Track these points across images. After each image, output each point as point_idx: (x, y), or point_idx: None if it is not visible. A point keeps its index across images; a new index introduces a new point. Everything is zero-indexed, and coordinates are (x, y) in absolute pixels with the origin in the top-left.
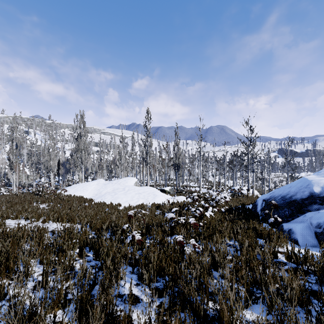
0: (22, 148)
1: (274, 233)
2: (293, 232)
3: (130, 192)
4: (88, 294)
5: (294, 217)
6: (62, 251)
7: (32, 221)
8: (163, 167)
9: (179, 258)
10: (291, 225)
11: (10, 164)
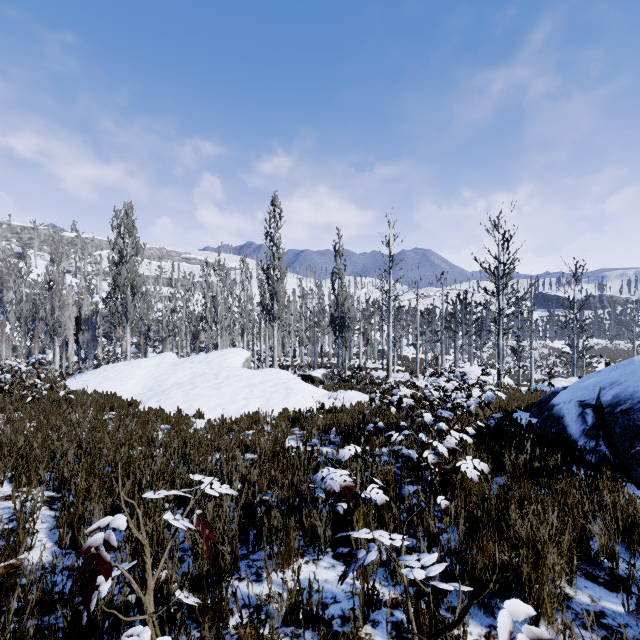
0: (6, 288)
1: None
2: None
3: (231, 382)
4: None
5: None
6: None
7: None
8: (309, 327)
9: None
10: None
11: None
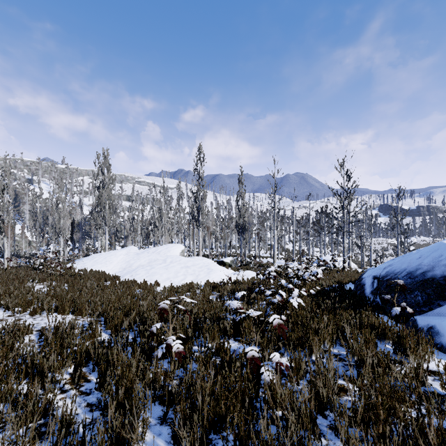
0: (22, 203)
1: (407, 335)
2: (438, 332)
3: (174, 265)
4: None
5: (432, 307)
6: (39, 375)
7: (14, 313)
8: (222, 229)
9: (253, 392)
10: (432, 320)
11: None
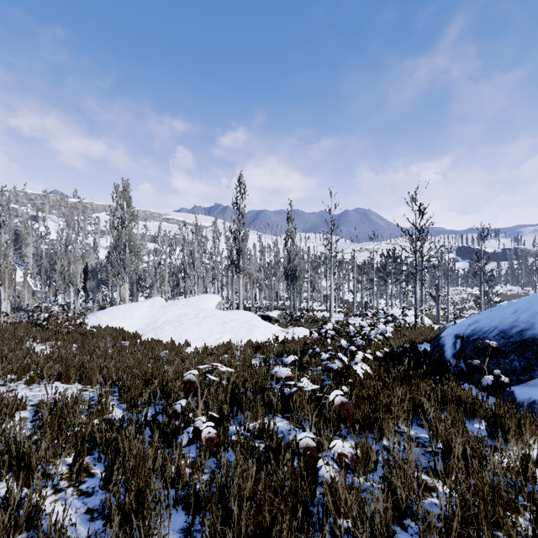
0: (25, 245)
1: (504, 412)
2: None
3: (208, 320)
4: None
5: (533, 375)
6: (26, 468)
7: (6, 382)
8: (267, 277)
9: (308, 496)
10: (534, 393)
11: None
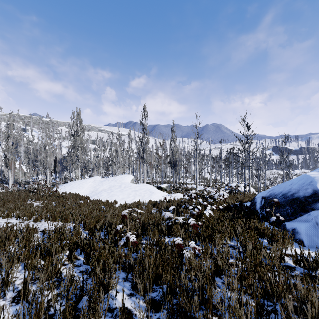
0: (19, 146)
1: (277, 233)
2: (298, 232)
3: (127, 189)
4: (74, 308)
5: (297, 216)
6: (49, 255)
7: (23, 220)
8: (160, 164)
9: (178, 264)
10: (295, 224)
11: (5, 161)
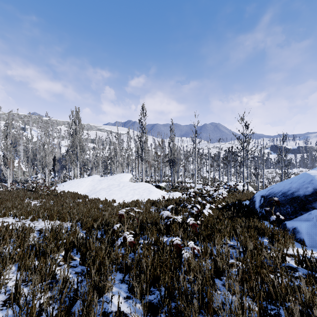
0: (18, 144)
1: (278, 233)
2: (299, 231)
3: (125, 188)
4: (68, 312)
5: (297, 215)
6: (44, 255)
7: (20, 219)
8: (159, 163)
9: (177, 265)
10: (295, 224)
11: (4, 160)
